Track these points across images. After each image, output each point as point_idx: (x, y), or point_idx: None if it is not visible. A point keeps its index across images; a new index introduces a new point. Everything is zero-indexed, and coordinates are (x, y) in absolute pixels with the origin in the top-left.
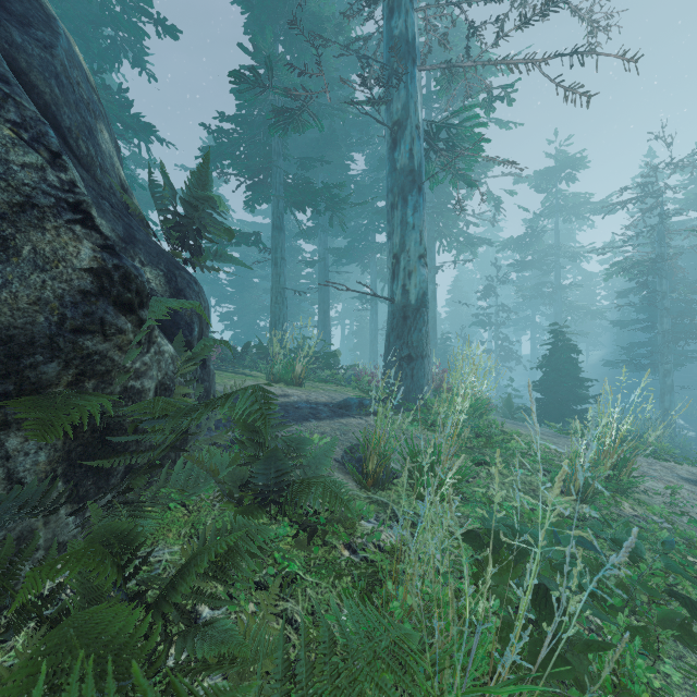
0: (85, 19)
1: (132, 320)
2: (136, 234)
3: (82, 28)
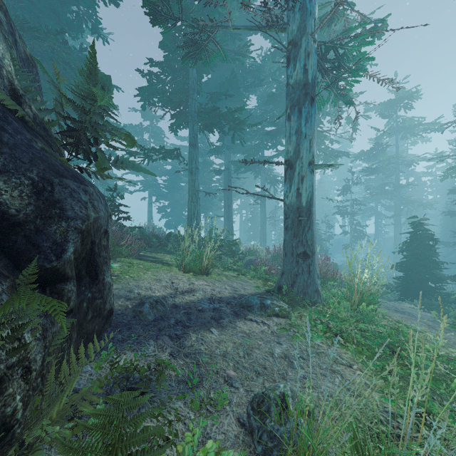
0: None
1: None
2: (4, 136)
3: (54, 5)
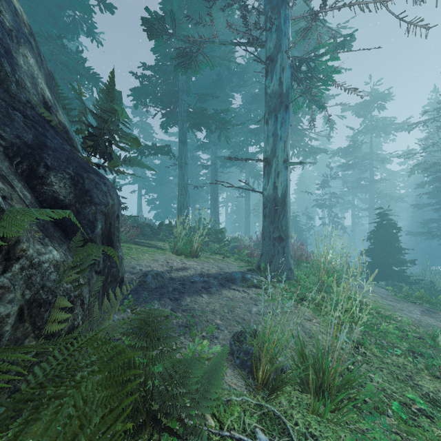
0: (54, 3)
1: None
2: (48, 142)
3: (52, 10)
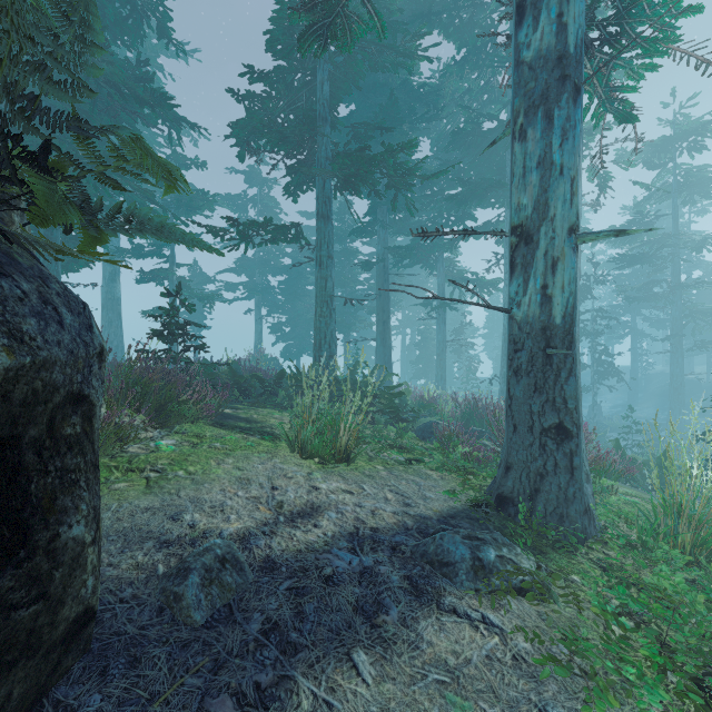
0: None
1: None
2: None
3: None
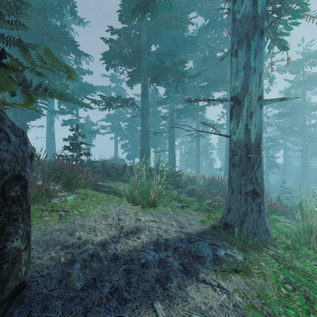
0: None
1: None
2: None
3: None
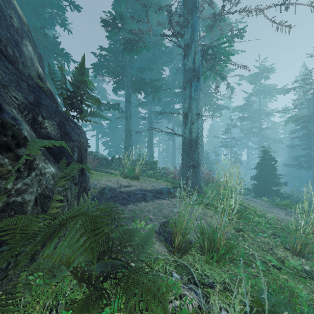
0: (38, 4)
1: (8, 156)
2: (42, 101)
3: (36, 8)
